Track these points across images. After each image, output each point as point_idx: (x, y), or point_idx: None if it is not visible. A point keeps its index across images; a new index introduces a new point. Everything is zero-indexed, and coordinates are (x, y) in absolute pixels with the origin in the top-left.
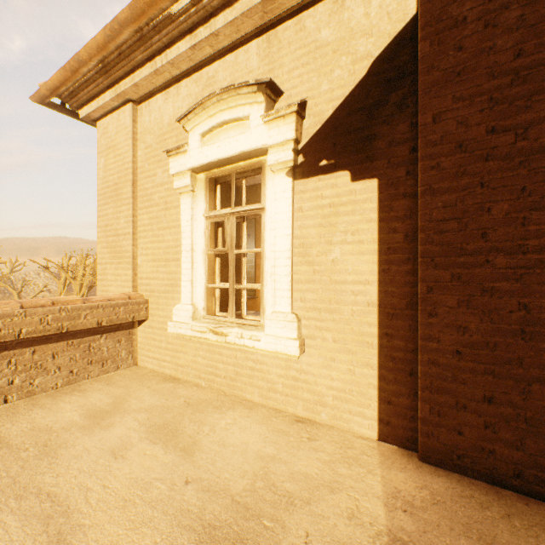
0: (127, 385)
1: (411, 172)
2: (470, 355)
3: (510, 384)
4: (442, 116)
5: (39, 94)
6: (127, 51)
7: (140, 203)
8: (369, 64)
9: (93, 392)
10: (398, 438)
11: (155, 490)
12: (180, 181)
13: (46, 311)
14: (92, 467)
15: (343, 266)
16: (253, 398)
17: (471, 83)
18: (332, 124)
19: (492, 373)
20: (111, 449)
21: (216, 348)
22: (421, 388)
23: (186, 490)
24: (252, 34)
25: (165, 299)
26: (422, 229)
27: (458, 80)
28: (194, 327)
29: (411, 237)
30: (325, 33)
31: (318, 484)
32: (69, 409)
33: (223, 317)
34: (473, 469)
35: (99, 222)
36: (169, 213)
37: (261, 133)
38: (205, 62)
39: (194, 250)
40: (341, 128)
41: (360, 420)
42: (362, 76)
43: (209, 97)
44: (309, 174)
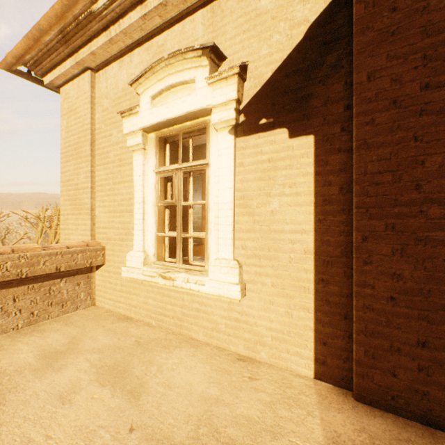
0: (83, 325)
1: (346, 128)
2: (404, 301)
3: (444, 329)
4: (376, 74)
5: (6, 61)
6: (84, 21)
7: (98, 161)
8: (305, 28)
9: (51, 333)
10: (334, 377)
11: (98, 439)
12: (132, 140)
13: (5, 258)
14: (38, 415)
15: (281, 217)
16: (198, 336)
17: (405, 41)
18: (271, 85)
19: (426, 318)
20: (60, 393)
21: (165, 291)
22: (357, 332)
23: (129, 439)
24: (197, 5)
25: (120, 246)
26: (357, 181)
27: (392, 39)
28: (145, 272)
29: (346, 189)
30: (265, 2)
31: (261, 429)
32: (25, 350)
33: (171, 262)
34: (407, 410)
35: (61, 178)
36: (124, 169)
37: (206, 94)
38: (155, 32)
39: (145, 202)
40: (280, 88)
41: (297, 359)
42: (299, 40)
43: (158, 62)
44: (250, 132)
